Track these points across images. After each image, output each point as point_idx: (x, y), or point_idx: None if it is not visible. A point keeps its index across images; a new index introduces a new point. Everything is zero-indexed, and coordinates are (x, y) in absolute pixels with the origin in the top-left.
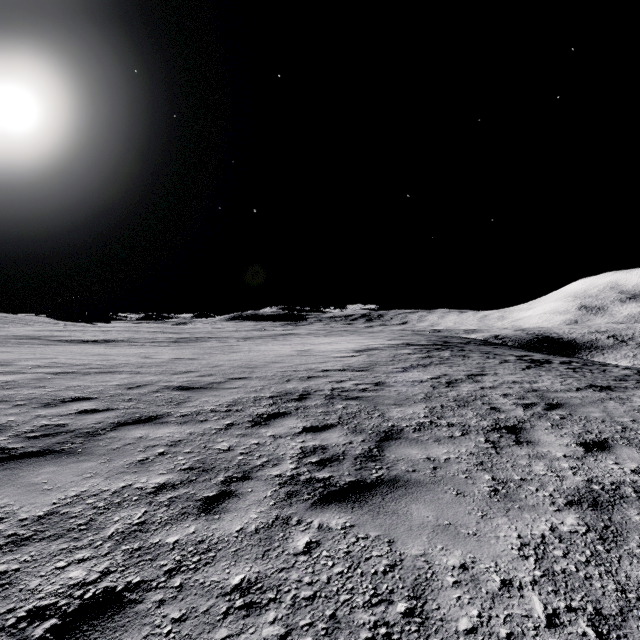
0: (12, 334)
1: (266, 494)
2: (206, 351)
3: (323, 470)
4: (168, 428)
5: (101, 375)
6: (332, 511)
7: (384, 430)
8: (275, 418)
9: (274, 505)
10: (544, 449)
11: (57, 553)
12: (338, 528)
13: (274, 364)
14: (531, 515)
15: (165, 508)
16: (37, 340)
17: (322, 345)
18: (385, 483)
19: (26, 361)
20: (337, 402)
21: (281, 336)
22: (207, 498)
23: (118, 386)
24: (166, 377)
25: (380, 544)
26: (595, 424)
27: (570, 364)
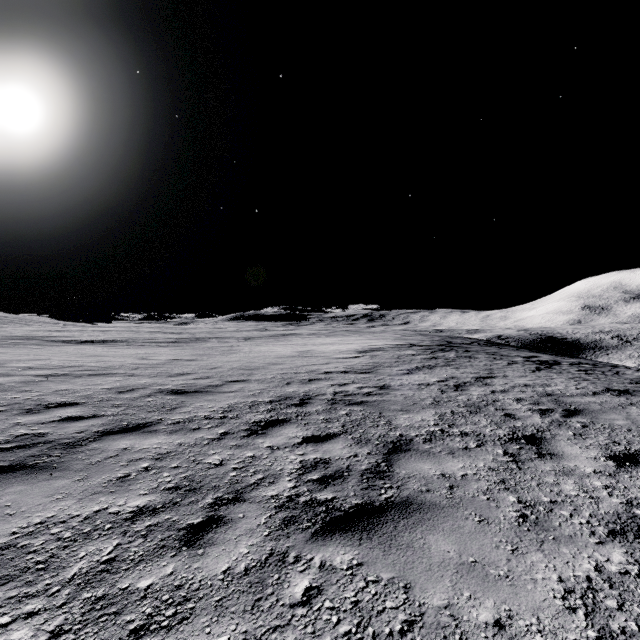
0: (9, 334)
1: (260, 521)
2: (205, 352)
3: (325, 490)
4: (156, 438)
5: (93, 378)
6: (336, 544)
7: (392, 440)
8: (273, 426)
9: (268, 536)
10: (570, 463)
11: (2, 603)
12: (343, 568)
13: (274, 366)
14: (570, 549)
15: (141, 540)
16: (34, 340)
17: (324, 346)
18: (396, 506)
19: (18, 362)
20: (340, 408)
21: (282, 336)
22: (191, 526)
23: (109, 390)
24: (161, 380)
25: (394, 590)
26: (621, 433)
27: (580, 366)
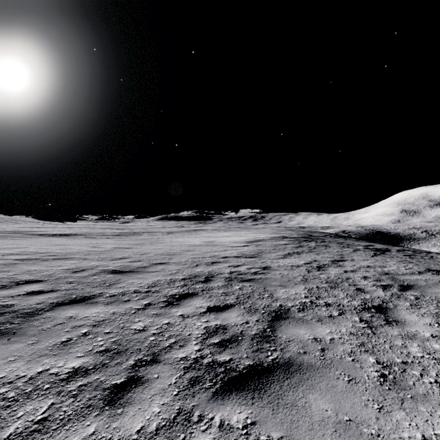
0: (2, 230)
1: (171, 381)
2: (139, 242)
3: (224, 352)
4: (96, 308)
5: (56, 261)
6: (233, 403)
7: (274, 310)
8: (185, 298)
9: (177, 395)
10: (412, 329)
11: None
12: (239, 427)
13: (187, 252)
14: (426, 408)
15: (72, 399)
16: (19, 234)
17: (223, 238)
18: (281, 367)
19: (4, 250)
20: (234, 284)
21: (194, 231)
22: (115, 386)
23: (66, 270)
24: (105, 262)
25: None
26: None
27: (404, 252)
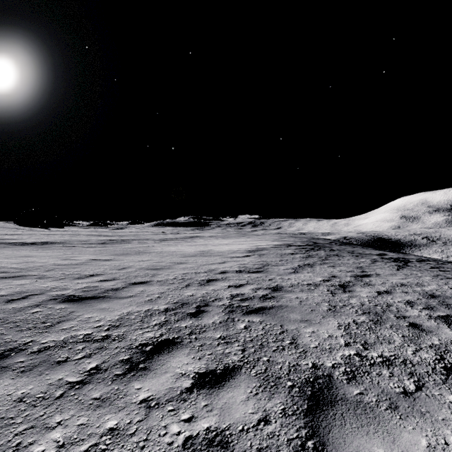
0: None
1: None
2: (124, 252)
3: None
4: None
5: None
6: None
7: (307, 378)
8: (160, 353)
9: None
10: None
11: None
12: None
13: (178, 265)
14: None
15: None
16: None
17: (221, 246)
18: None
19: None
20: (238, 318)
21: (189, 238)
22: None
23: None
24: (66, 283)
25: None
26: None
27: (427, 262)
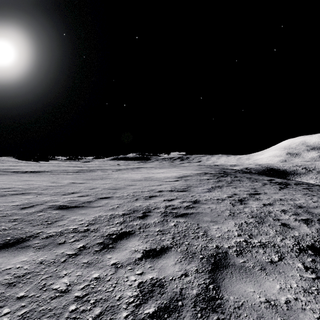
0: None
1: None
2: (92, 178)
3: None
4: (24, 255)
5: (13, 196)
6: None
7: (212, 253)
8: (121, 239)
9: None
10: None
11: None
12: None
13: (130, 186)
14: None
15: None
16: None
17: (158, 174)
18: None
19: None
20: (170, 219)
21: (136, 168)
22: None
23: (16, 206)
24: (56, 197)
25: None
26: None
27: (301, 185)
